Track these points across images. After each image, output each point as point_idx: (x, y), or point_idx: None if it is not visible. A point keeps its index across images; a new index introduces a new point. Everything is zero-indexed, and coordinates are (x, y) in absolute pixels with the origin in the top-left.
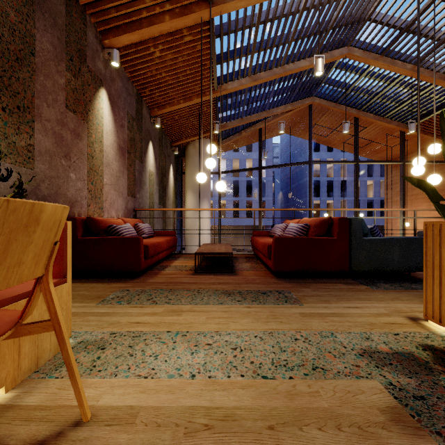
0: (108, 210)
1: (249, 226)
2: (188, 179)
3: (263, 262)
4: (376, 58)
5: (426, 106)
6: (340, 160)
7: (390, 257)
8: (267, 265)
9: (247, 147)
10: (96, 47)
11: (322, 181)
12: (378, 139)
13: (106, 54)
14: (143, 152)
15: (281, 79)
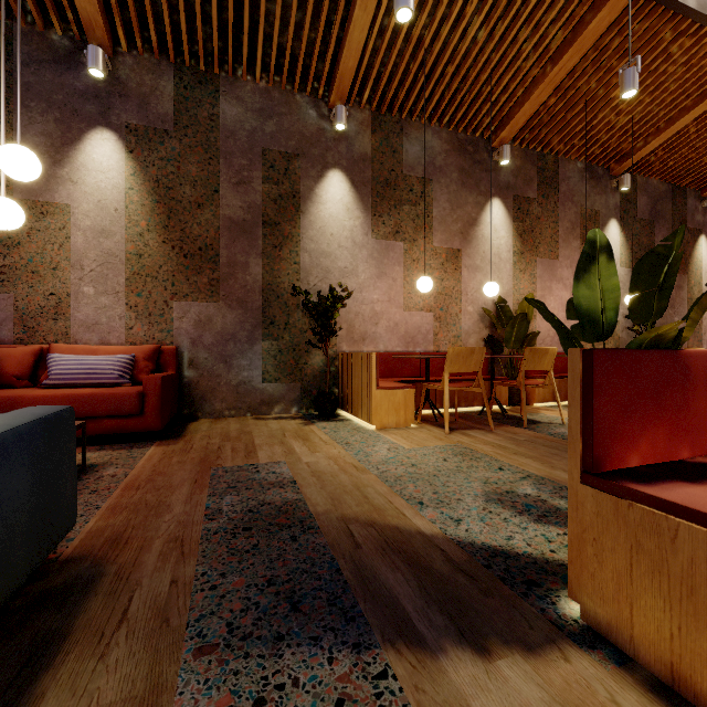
0: (706, 342)
1: None
2: None
3: None
4: None
5: None
6: None
7: None
8: None
9: None
10: (694, 206)
11: None
12: None
13: (705, 203)
14: None
15: None
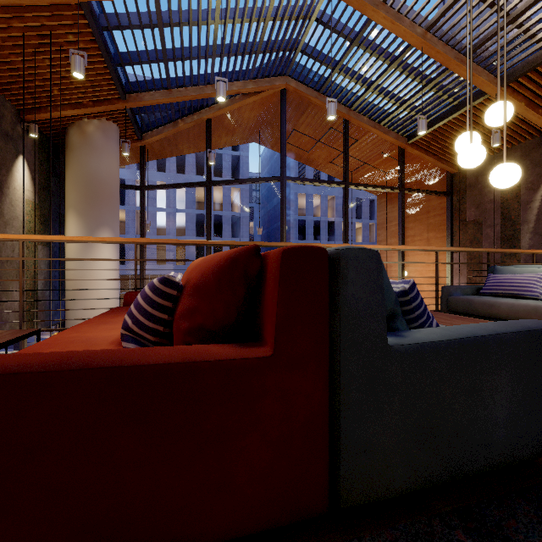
0: None
1: None
2: (69, 191)
3: None
4: (376, 3)
5: (432, 110)
6: (328, 197)
7: (484, 416)
8: None
9: (217, 172)
10: None
11: (309, 221)
12: (372, 160)
13: None
14: None
15: (227, 12)
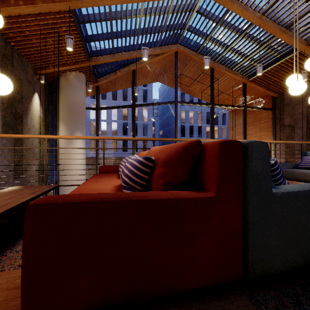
0: None
1: None
2: (60, 111)
3: None
4: (232, 0)
5: (264, 61)
6: (198, 112)
7: None
8: None
9: None
10: None
11: (186, 126)
12: (226, 90)
13: None
14: None
15: (147, 10)
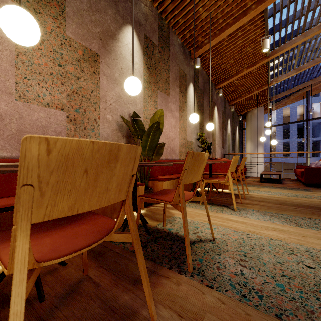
0: (216, 155)
1: (301, 163)
2: (248, 134)
3: (301, 182)
4: None
5: None
6: None
7: None
8: (303, 182)
9: None
10: (214, 91)
11: None
12: None
13: (217, 92)
14: (226, 125)
15: None
